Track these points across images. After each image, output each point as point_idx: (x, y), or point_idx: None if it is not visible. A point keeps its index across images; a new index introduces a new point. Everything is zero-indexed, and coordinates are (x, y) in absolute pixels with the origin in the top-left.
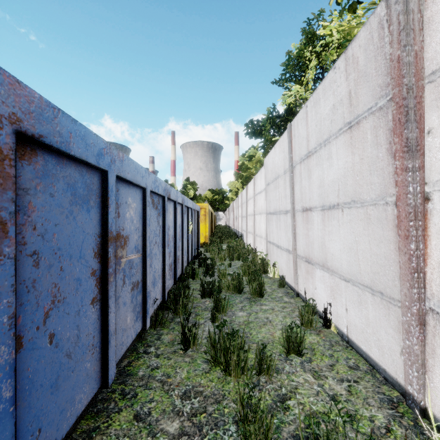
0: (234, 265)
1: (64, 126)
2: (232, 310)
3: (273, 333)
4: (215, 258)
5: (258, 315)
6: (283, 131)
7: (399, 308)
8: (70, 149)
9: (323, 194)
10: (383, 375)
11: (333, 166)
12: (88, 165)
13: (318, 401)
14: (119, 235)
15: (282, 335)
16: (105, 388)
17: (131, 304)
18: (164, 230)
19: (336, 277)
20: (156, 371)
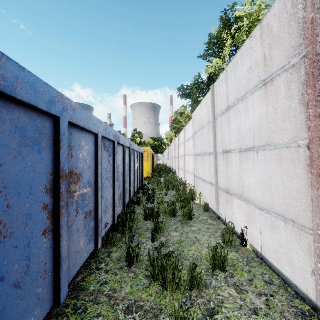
0: (170, 194)
1: (9, 71)
2: (168, 231)
3: (201, 250)
4: (155, 188)
5: (189, 235)
6: (206, 93)
7: (311, 235)
8: (17, 94)
9: (240, 140)
10: (295, 289)
11: (249, 116)
12: (39, 111)
13: (242, 316)
14: (73, 173)
15: (209, 254)
16: (57, 307)
17: (84, 230)
18: (114, 168)
19: (252, 206)
20: (105, 286)
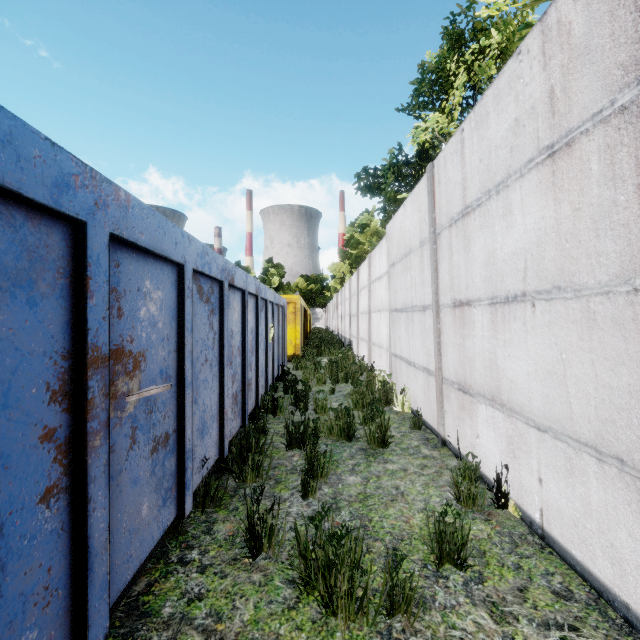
0: (340, 390)
1: None
2: (336, 472)
3: (409, 518)
4: (310, 379)
5: (382, 481)
6: (414, 185)
7: None
8: None
9: (493, 278)
10: (624, 613)
11: (514, 227)
12: (29, 204)
13: None
14: (122, 351)
15: (428, 528)
16: None
17: (151, 478)
18: (223, 339)
19: (519, 421)
20: (196, 606)
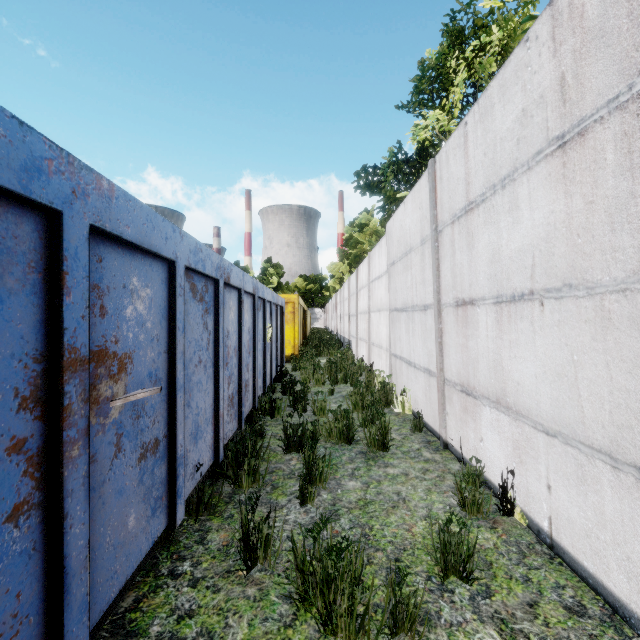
0: (339, 391)
1: None
2: (336, 477)
3: (411, 525)
4: (308, 380)
5: (382, 486)
6: (414, 183)
7: None
8: None
9: (499, 276)
10: None
11: (520, 222)
12: None
13: None
14: (106, 353)
15: (432, 538)
16: None
17: (139, 487)
18: (218, 339)
19: (526, 425)
20: (186, 624)
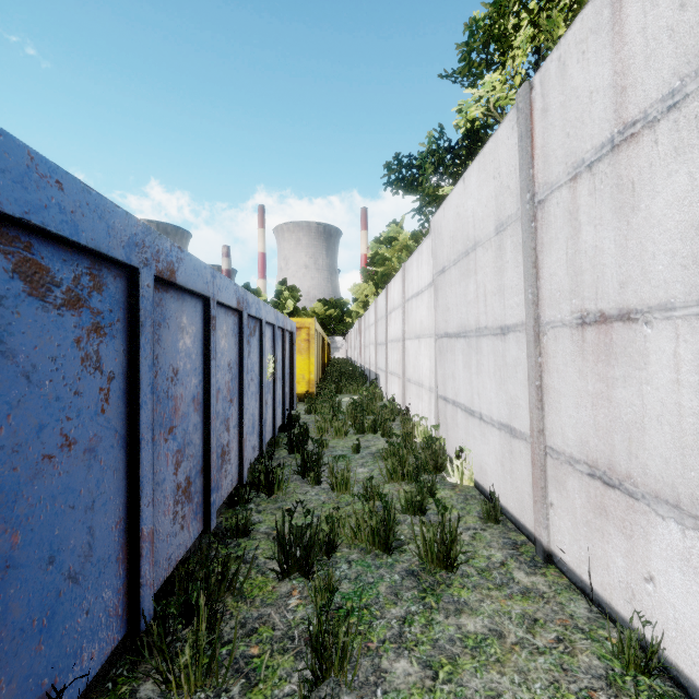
0: (366, 445)
1: None
2: (370, 645)
3: None
4: (326, 429)
5: (463, 677)
6: (460, 176)
7: None
8: None
9: None
10: None
11: None
12: None
13: None
14: None
15: None
16: None
17: None
18: (136, 387)
19: None
20: None
